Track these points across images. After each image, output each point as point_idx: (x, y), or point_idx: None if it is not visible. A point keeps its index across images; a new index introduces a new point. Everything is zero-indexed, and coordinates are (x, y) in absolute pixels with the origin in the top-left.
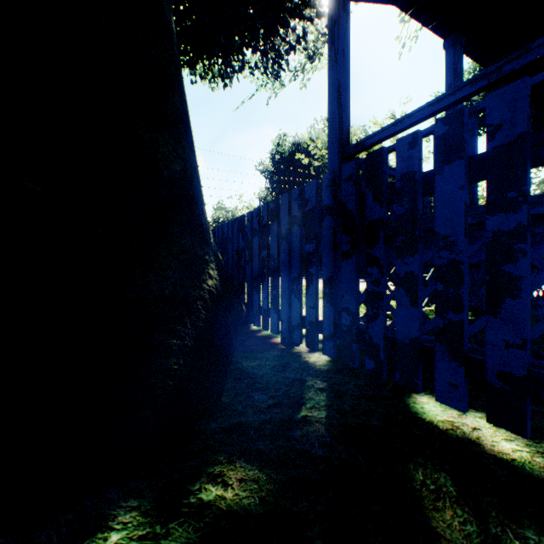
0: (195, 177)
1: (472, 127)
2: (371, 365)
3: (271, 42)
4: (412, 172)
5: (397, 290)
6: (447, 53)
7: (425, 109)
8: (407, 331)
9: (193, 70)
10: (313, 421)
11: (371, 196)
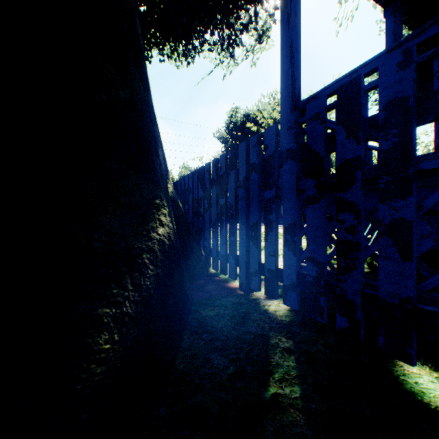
0: (147, 114)
1: (438, 68)
2: (344, 323)
3: (227, 21)
4: (403, 97)
5: (380, 239)
6: (387, 21)
7: (383, 55)
8: (396, 290)
9: (161, 50)
10: (286, 404)
11: (344, 133)
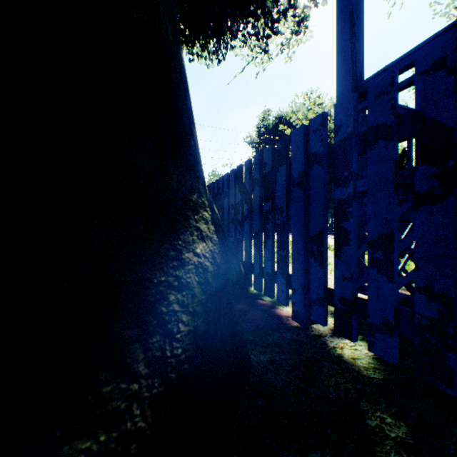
0: (177, 68)
1: None
2: None
3: (263, 5)
4: None
5: None
6: None
7: None
8: None
9: (190, 47)
10: None
11: None
